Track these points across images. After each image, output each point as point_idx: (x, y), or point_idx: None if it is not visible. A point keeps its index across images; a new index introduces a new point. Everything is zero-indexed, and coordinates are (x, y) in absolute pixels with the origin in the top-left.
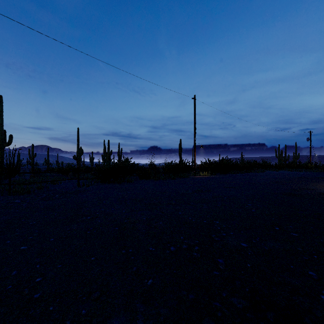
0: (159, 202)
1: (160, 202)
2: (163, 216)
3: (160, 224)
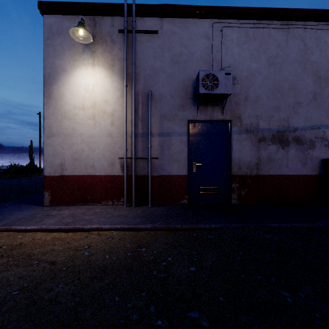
0: (1, 183)
1: (2, 183)
2: (3, 184)
3: (1, 185)
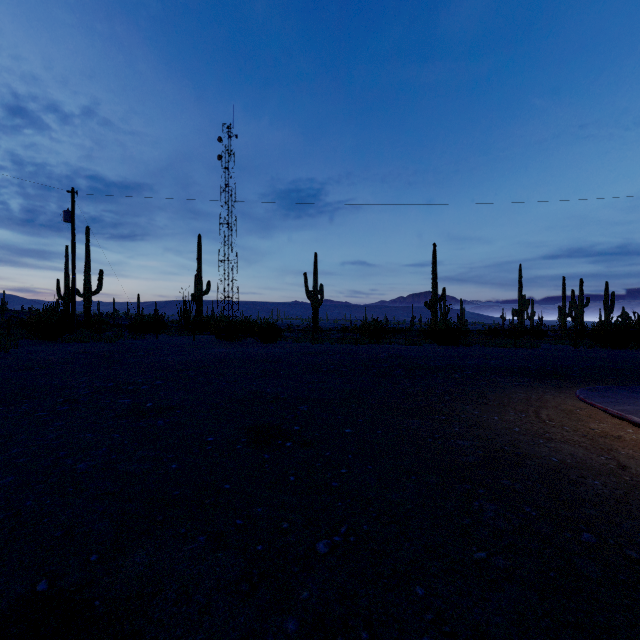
0: None
1: None
2: None
3: None
